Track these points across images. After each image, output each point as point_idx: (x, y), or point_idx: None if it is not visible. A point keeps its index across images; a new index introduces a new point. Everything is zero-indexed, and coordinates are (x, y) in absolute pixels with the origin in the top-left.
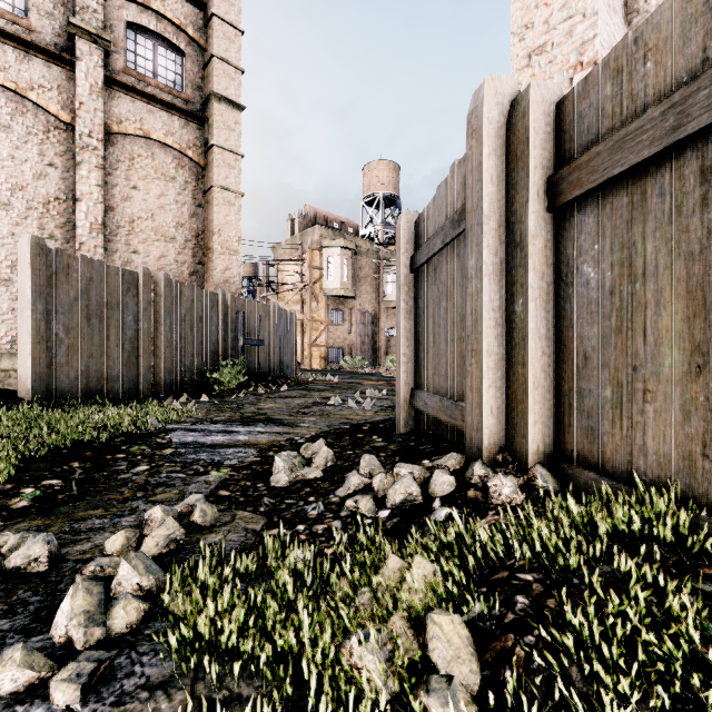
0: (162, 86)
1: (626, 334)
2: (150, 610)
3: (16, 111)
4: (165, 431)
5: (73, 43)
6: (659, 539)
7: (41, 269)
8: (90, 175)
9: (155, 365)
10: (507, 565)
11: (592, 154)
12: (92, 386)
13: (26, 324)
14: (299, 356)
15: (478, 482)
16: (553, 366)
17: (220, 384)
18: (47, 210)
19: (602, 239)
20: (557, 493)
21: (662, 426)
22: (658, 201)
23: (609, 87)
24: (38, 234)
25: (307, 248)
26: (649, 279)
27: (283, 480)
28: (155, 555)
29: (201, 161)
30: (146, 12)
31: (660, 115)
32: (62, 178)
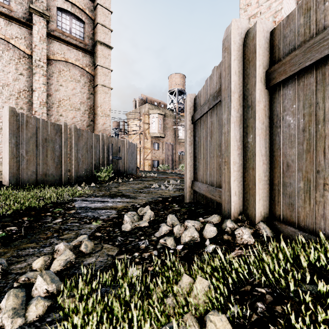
0: (74, 37)
1: (313, 153)
2: (51, 305)
3: (4, 49)
4: (72, 201)
5: (32, 17)
6: None
7: (14, 123)
8: (40, 79)
9: (69, 169)
10: (249, 282)
11: (292, 55)
12: (39, 179)
13: (6, 149)
14: (139, 164)
15: (229, 230)
16: (269, 170)
17: (101, 178)
18: (19, 96)
19: (298, 102)
20: (272, 238)
21: None
22: None
23: (302, 19)
24: (15, 107)
25: (142, 114)
26: (327, 122)
27: (128, 227)
28: (58, 270)
29: (92, 73)
30: (66, 3)
31: None
32: (26, 80)
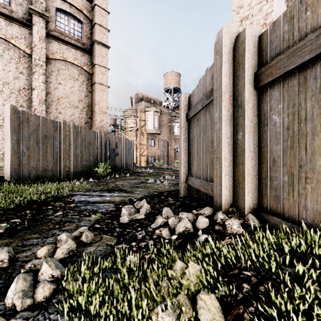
0: (72, 37)
1: (296, 149)
2: (57, 288)
3: (5, 48)
4: (71, 195)
5: (31, 17)
6: (317, 254)
7: (15, 120)
8: (39, 77)
9: (68, 164)
10: (237, 266)
11: (278, 59)
12: (39, 174)
13: (8, 145)
14: (135, 160)
15: (220, 221)
16: (257, 165)
17: (98, 173)
18: (19, 94)
19: (283, 102)
20: (260, 228)
21: (315, 196)
22: (313, 82)
23: (286, 26)
24: (15, 104)
25: (138, 111)
26: (308, 121)
27: (125, 219)
28: (61, 258)
29: (90, 71)
30: (65, 3)
31: (315, 37)
32: (26, 79)
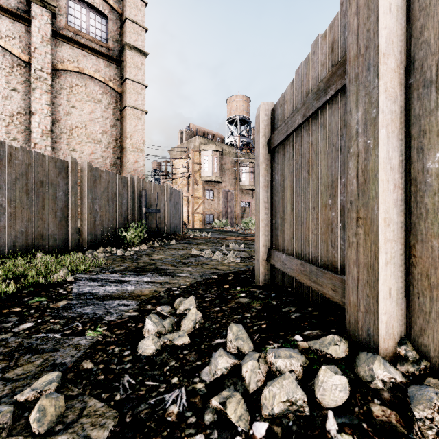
0: (92, 38)
1: None
2: None
3: None
4: (71, 280)
5: (30, 8)
6: None
7: None
8: (42, 97)
9: (81, 227)
10: None
11: None
12: (31, 242)
13: None
14: (186, 220)
15: (382, 388)
16: None
17: (128, 240)
18: (12, 121)
19: None
20: None
21: None
22: None
23: None
24: (5, 137)
25: (191, 150)
26: None
27: (149, 348)
28: None
29: (119, 90)
30: None
31: None
32: (23, 99)
